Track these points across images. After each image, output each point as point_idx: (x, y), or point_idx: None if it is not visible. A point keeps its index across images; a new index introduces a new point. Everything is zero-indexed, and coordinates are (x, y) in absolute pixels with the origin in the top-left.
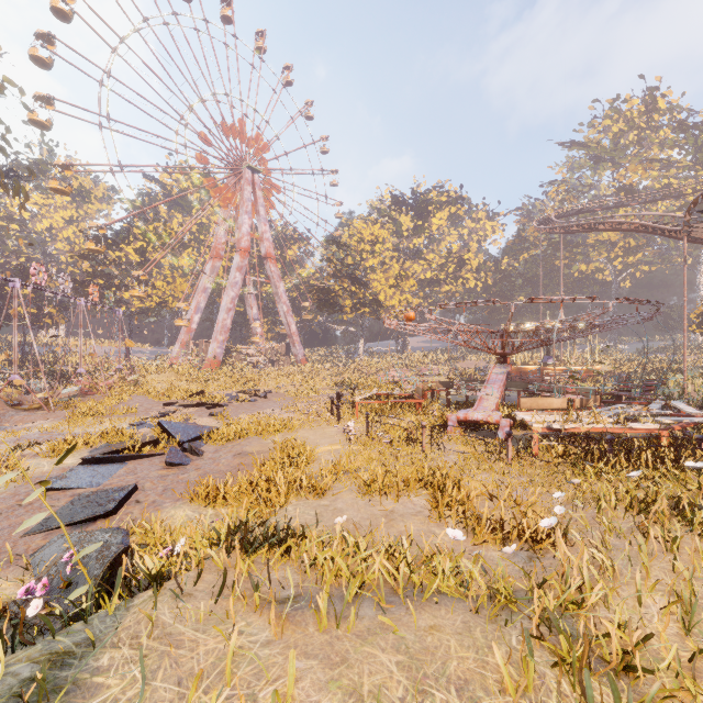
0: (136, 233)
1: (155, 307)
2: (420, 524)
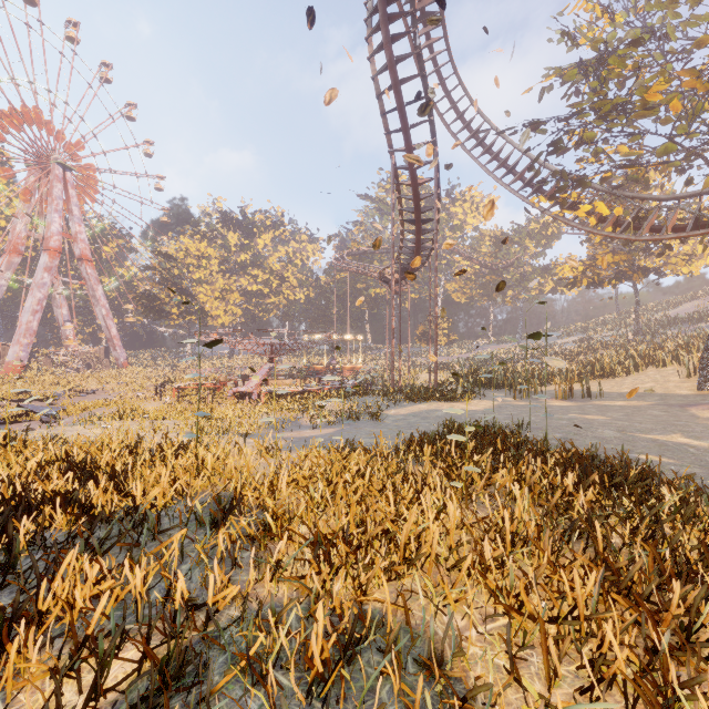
0: None
1: None
2: None
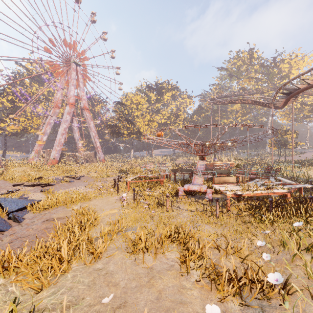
0: (9, 91)
1: (20, 131)
2: (173, 279)
